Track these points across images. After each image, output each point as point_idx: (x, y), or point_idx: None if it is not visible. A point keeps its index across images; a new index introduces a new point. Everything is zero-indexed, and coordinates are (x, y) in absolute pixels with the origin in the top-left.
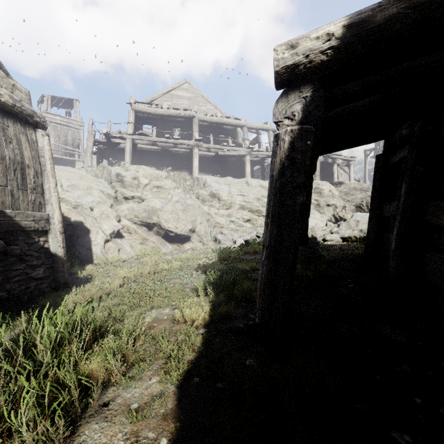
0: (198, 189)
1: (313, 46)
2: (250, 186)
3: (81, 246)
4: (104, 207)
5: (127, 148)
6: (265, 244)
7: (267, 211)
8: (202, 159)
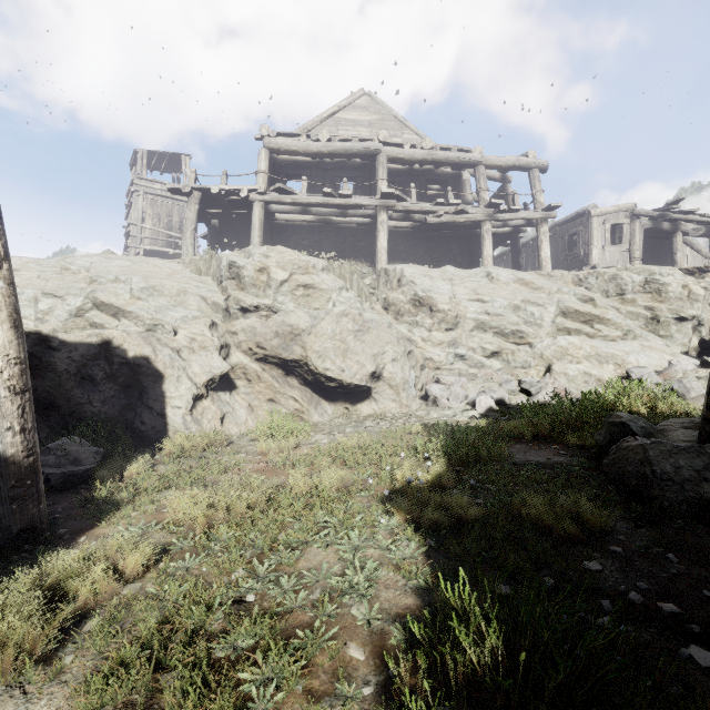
0: (387, 290)
1: None
2: (496, 281)
3: (146, 408)
4: (197, 327)
5: (256, 218)
6: None
7: None
8: (395, 237)
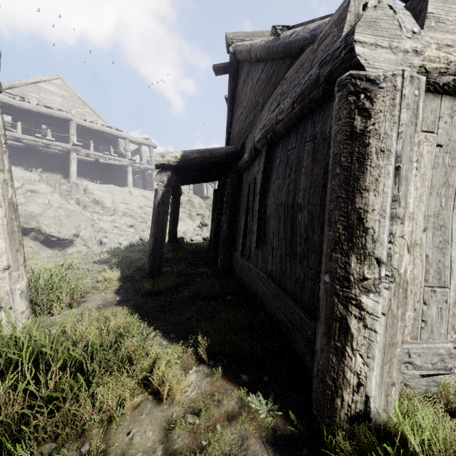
0: (78, 194)
1: (170, 159)
2: (133, 195)
3: None
4: None
5: None
6: (151, 236)
7: (152, 221)
8: (79, 163)
